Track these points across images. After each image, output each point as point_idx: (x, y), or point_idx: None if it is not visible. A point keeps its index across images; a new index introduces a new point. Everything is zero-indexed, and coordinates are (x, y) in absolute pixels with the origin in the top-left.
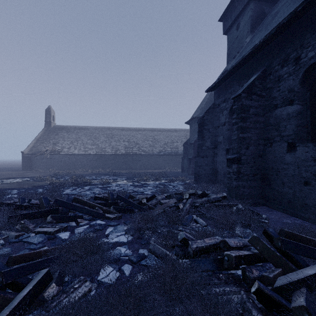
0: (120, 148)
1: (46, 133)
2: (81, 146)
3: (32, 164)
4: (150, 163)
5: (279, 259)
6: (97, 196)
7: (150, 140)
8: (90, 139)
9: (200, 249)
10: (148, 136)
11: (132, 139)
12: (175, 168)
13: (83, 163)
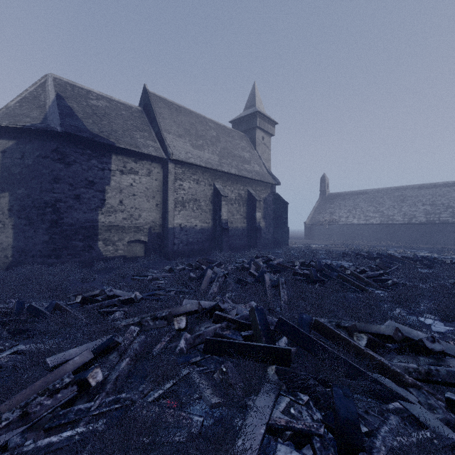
0: (417, 215)
1: (322, 203)
2: (360, 215)
3: (312, 234)
4: None
5: None
6: (403, 256)
7: None
8: (370, 205)
9: None
10: None
11: (438, 200)
12: None
13: (364, 234)
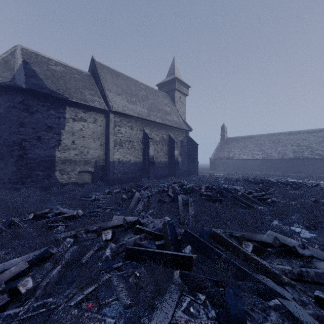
0: (288, 152)
1: (222, 144)
2: (248, 153)
3: (215, 166)
4: None
5: None
6: (278, 181)
7: None
8: (256, 146)
9: None
10: None
11: (302, 143)
12: None
13: (251, 166)
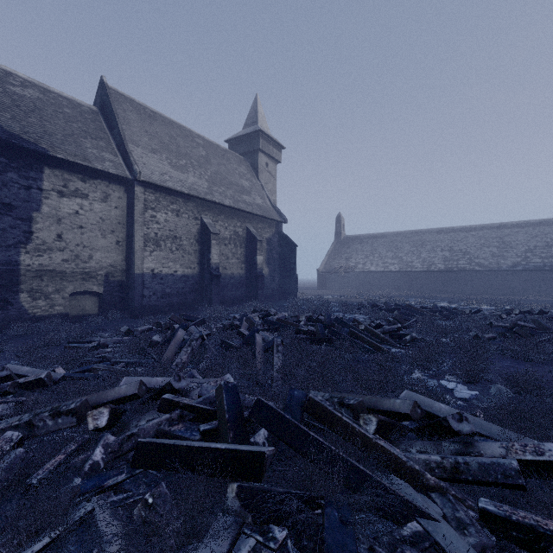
0: (436, 261)
1: (337, 247)
2: (378, 261)
3: (326, 283)
4: (492, 284)
5: (547, 329)
6: (422, 306)
7: (493, 245)
8: (389, 251)
9: (499, 326)
10: (489, 239)
11: (456, 246)
12: (552, 295)
13: (382, 282)
